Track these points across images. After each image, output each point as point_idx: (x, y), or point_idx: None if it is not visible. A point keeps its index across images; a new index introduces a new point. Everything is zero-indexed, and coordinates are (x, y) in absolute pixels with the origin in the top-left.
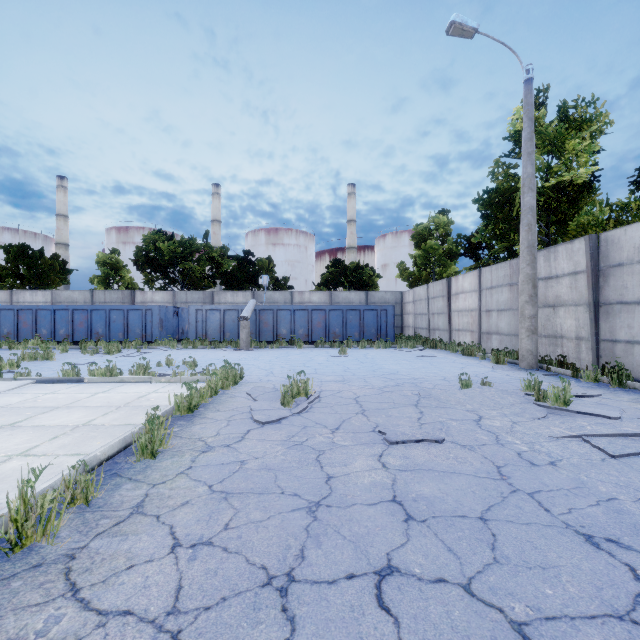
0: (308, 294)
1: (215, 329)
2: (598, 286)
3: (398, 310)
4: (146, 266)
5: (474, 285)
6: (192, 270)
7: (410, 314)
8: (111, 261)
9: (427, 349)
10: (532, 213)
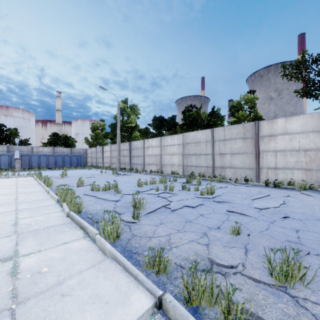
0: (41, 148)
1: None
2: (131, 152)
3: (85, 156)
4: None
5: (109, 149)
6: None
7: (90, 157)
8: None
9: (95, 169)
10: (119, 135)
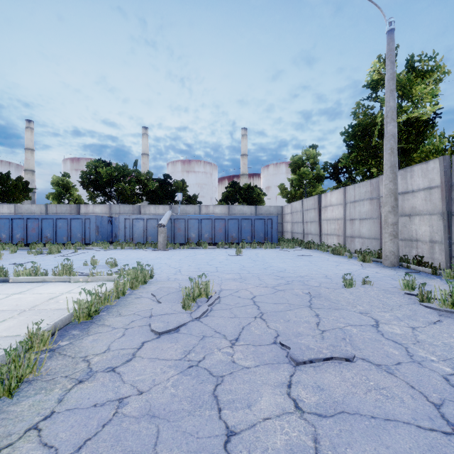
0: (212, 207)
1: (139, 234)
2: (451, 198)
3: (279, 219)
4: (90, 186)
5: (340, 200)
6: (124, 189)
7: (288, 222)
8: (63, 182)
9: (303, 249)
10: (394, 139)
